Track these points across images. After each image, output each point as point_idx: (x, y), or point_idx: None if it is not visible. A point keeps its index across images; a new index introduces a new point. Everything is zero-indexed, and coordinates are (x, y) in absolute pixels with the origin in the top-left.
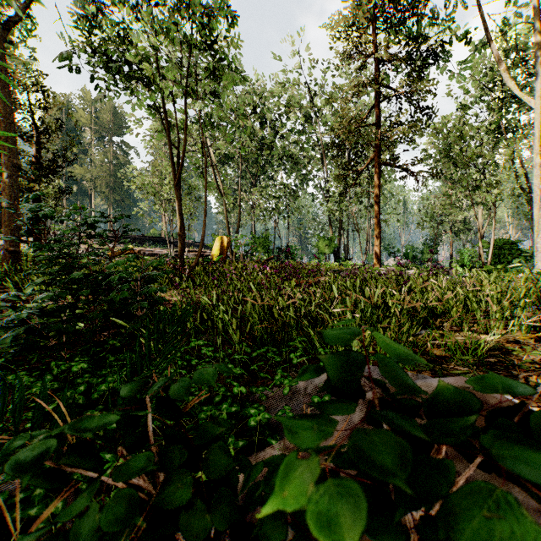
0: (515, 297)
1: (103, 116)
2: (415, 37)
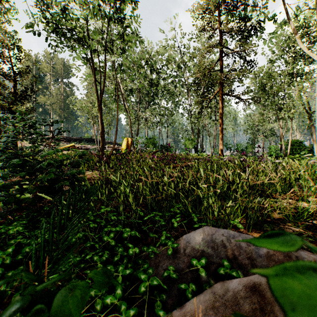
0: (315, 175)
1: (57, 66)
2: (244, 18)
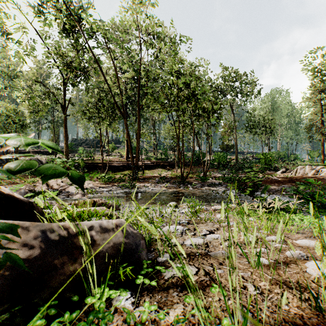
0: None
1: None
2: None
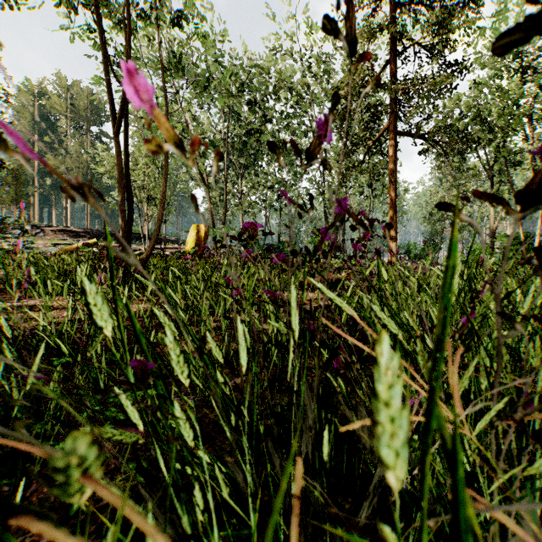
0: None
1: (79, 103)
2: None
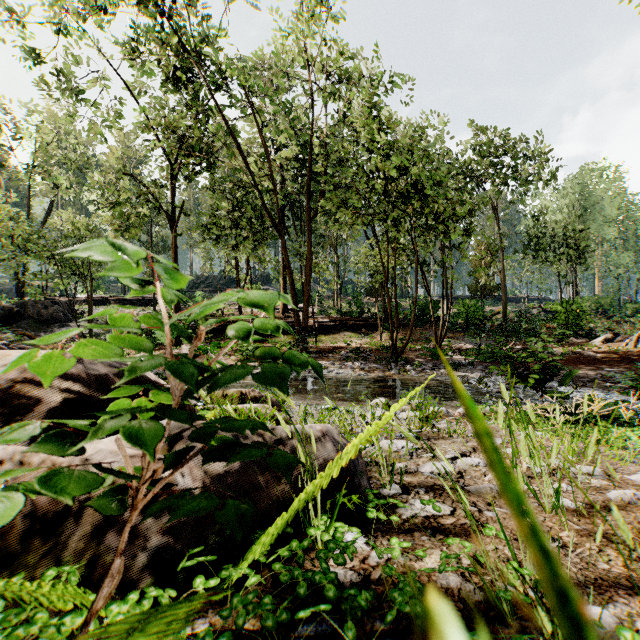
0: None
1: None
2: None
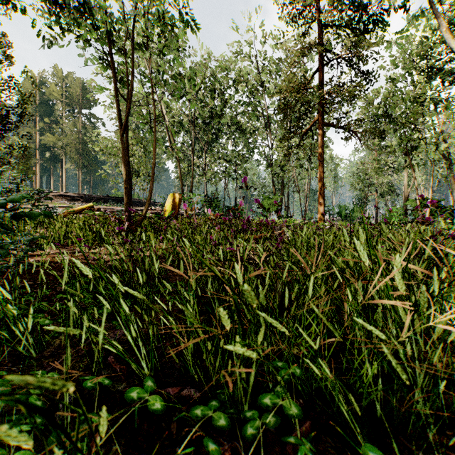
0: None
1: (73, 90)
2: (356, 6)
